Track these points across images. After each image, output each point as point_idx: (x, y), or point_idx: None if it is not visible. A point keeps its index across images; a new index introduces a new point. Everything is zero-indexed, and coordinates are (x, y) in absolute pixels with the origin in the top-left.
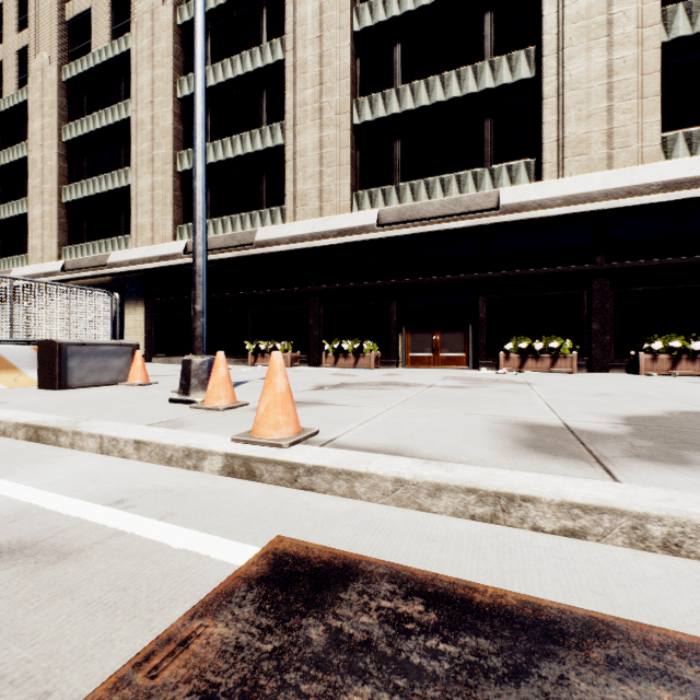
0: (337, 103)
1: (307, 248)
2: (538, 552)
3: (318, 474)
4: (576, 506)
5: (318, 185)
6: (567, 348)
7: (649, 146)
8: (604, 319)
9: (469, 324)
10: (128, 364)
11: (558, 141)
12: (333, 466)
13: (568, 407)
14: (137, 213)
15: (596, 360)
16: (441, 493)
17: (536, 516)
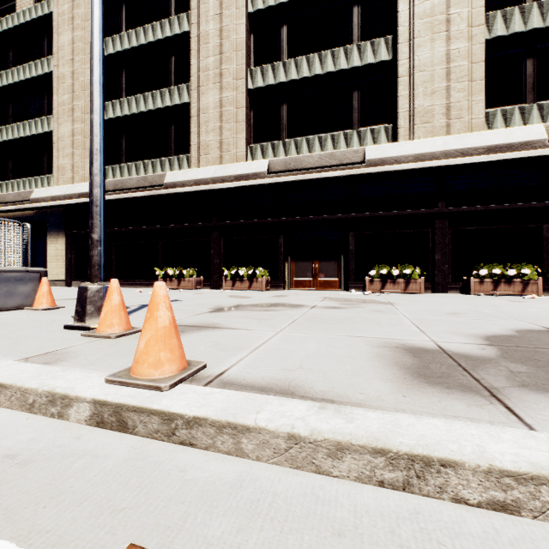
0: (234, 70)
1: (209, 190)
2: (475, 548)
3: (199, 426)
4: (508, 475)
5: (219, 137)
6: (416, 274)
7: (476, 118)
8: (444, 252)
9: (341, 254)
10: (35, 290)
11: (409, 111)
12: (216, 418)
13: (432, 327)
14: (58, 156)
15: (438, 283)
16: (343, 454)
17: (458, 485)
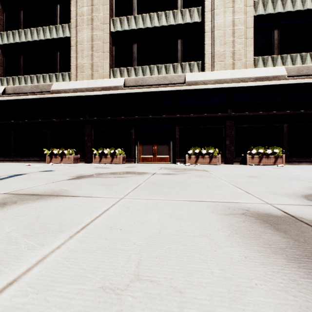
0: (101, 17)
1: (84, 96)
2: None
3: None
4: None
5: (91, 61)
6: (216, 152)
7: (249, 61)
8: (231, 139)
9: (171, 140)
10: None
11: (211, 53)
12: None
13: (251, 188)
14: None
15: (228, 158)
16: None
17: None
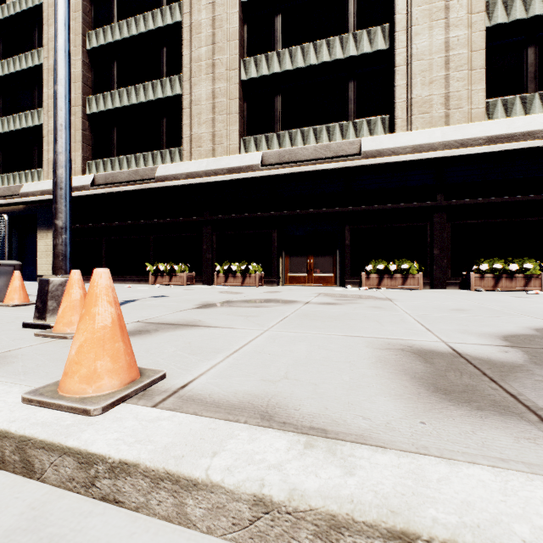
0: (227, 60)
1: (201, 183)
2: None
3: (127, 476)
4: None
5: (211, 130)
6: (414, 269)
7: (476, 108)
8: (443, 246)
9: (337, 249)
10: (8, 284)
11: (407, 101)
12: (150, 464)
13: (439, 325)
14: (48, 149)
15: (437, 279)
16: (339, 535)
17: None
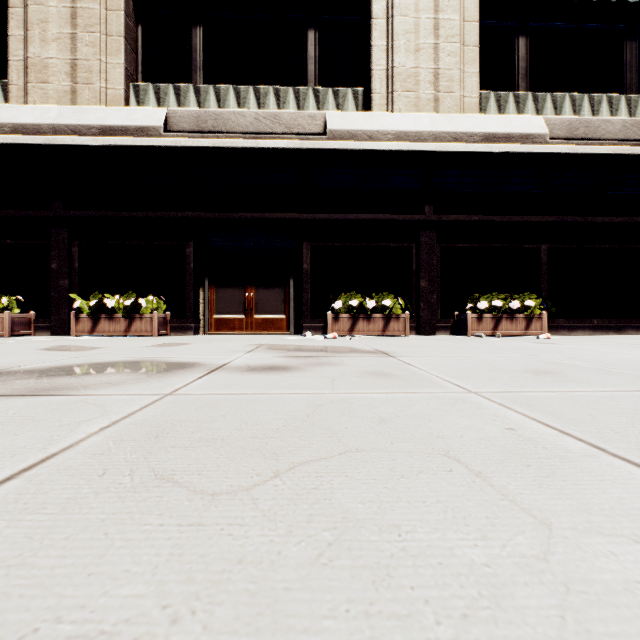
0: None
1: (45, 147)
2: None
3: None
4: None
5: (69, 55)
6: (399, 307)
7: (469, 96)
8: (432, 276)
9: (291, 278)
10: None
11: (387, 70)
12: None
13: None
14: None
15: (425, 321)
16: None
17: None
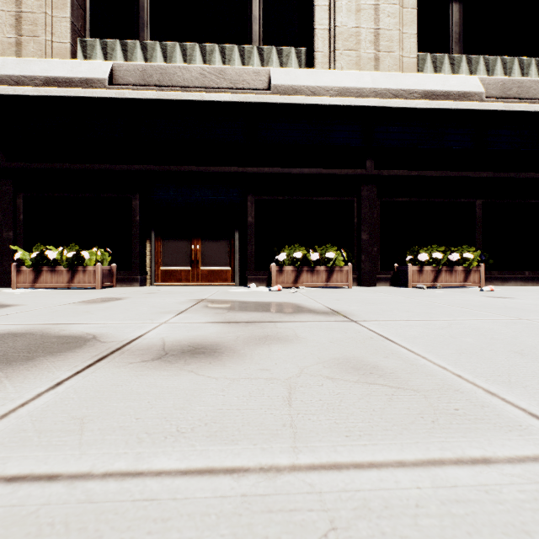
0: None
1: None
2: None
3: None
4: None
5: (14, 7)
6: (342, 259)
7: (408, 57)
8: (373, 229)
9: (236, 230)
10: None
11: (330, 30)
12: None
13: None
14: None
15: (366, 273)
16: None
17: None
